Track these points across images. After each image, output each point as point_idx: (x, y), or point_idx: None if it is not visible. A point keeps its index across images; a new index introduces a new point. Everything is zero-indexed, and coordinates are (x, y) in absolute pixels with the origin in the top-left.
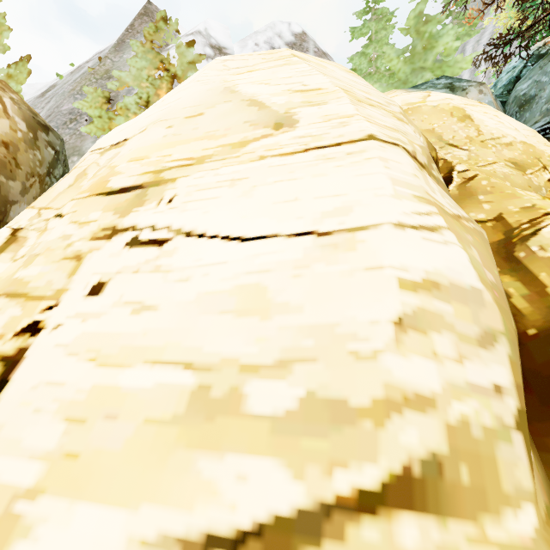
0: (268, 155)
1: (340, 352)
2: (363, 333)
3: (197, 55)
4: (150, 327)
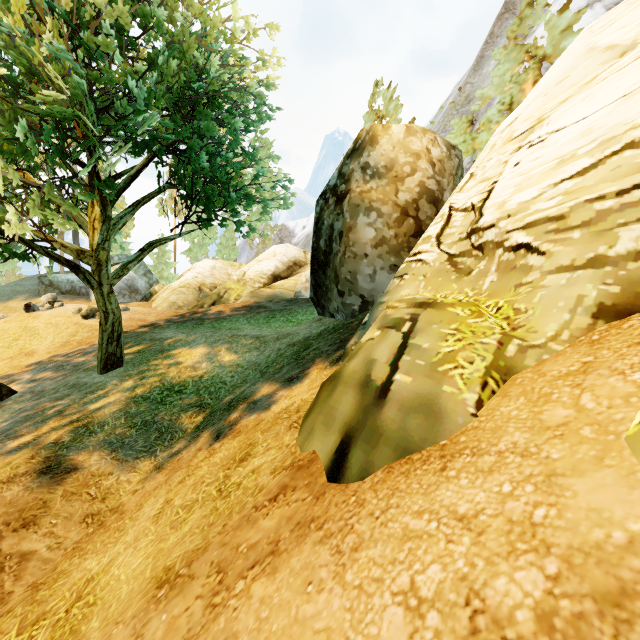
0: (609, 76)
1: (618, 127)
2: (632, 117)
3: (573, 15)
4: (540, 161)
